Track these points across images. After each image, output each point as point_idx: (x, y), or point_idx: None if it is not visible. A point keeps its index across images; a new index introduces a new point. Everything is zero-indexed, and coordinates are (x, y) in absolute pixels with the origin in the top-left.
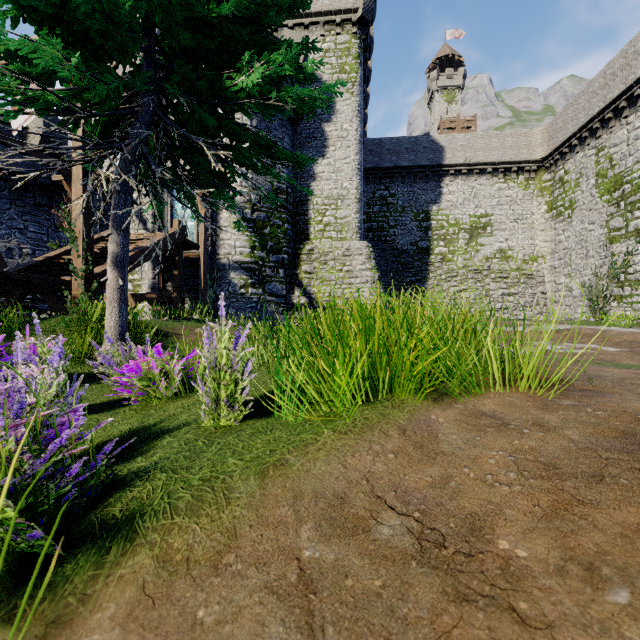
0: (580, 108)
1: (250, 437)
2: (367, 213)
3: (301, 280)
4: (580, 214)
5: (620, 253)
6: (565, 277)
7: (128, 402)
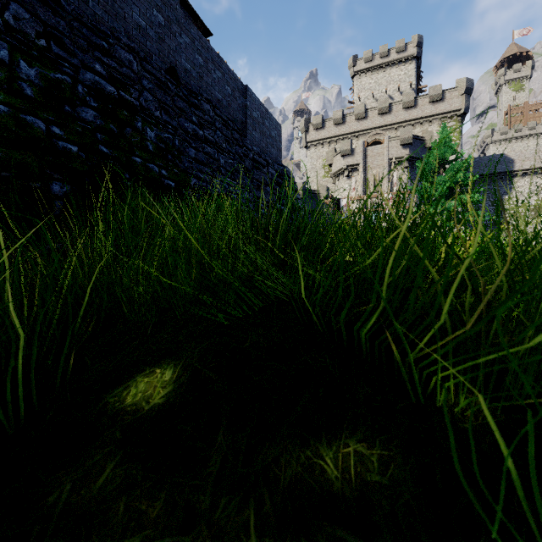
0: None
1: None
2: None
3: None
4: None
5: None
6: None
7: None
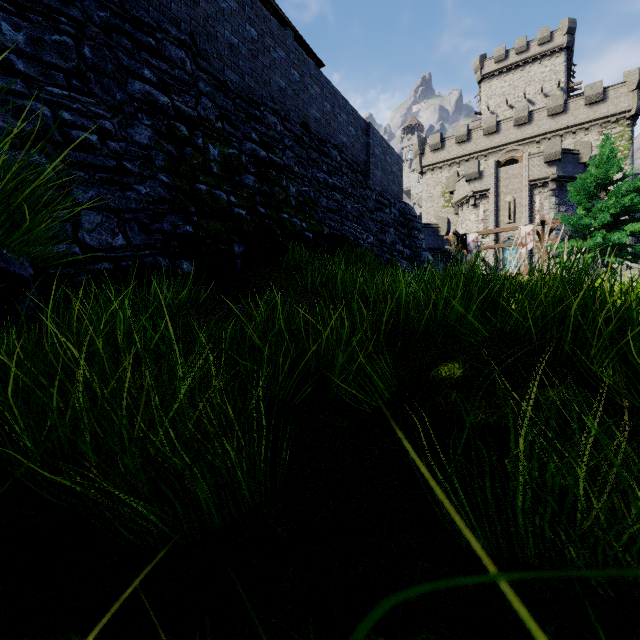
0: None
1: None
2: None
3: None
4: None
5: None
6: None
7: None
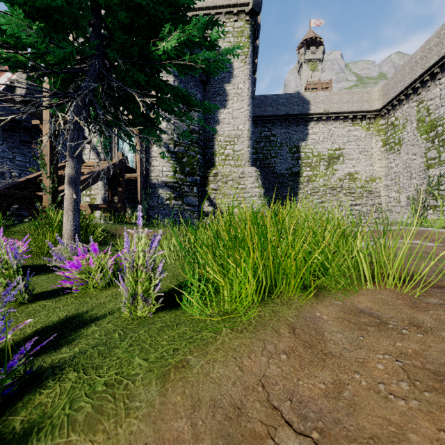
0: (406, 73)
1: (158, 332)
2: (255, 147)
3: (209, 195)
4: (406, 148)
5: (435, 175)
6: (395, 192)
7: (70, 291)
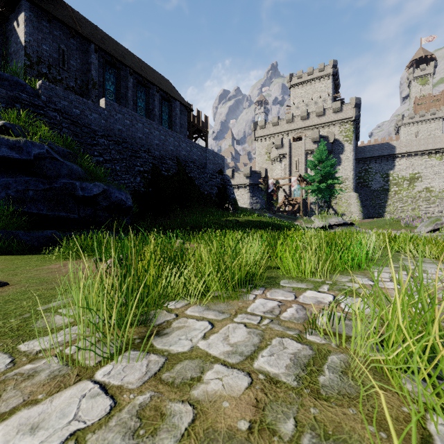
0: None
1: None
2: (358, 176)
3: (332, 206)
4: None
5: None
6: None
7: None
